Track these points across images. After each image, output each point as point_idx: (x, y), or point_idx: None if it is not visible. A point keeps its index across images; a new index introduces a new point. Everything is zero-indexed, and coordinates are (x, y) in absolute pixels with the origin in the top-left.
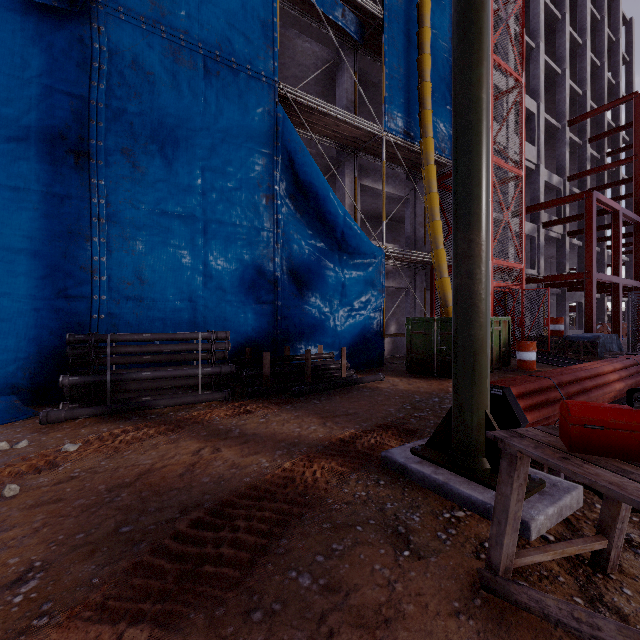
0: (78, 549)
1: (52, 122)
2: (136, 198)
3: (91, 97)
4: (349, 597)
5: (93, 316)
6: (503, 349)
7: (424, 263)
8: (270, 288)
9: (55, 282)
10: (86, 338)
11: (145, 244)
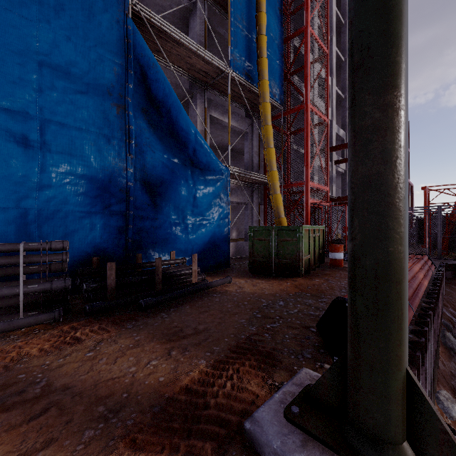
0: None
1: None
2: None
3: None
4: None
5: None
6: (321, 251)
7: (259, 183)
8: (122, 197)
9: None
10: None
11: None
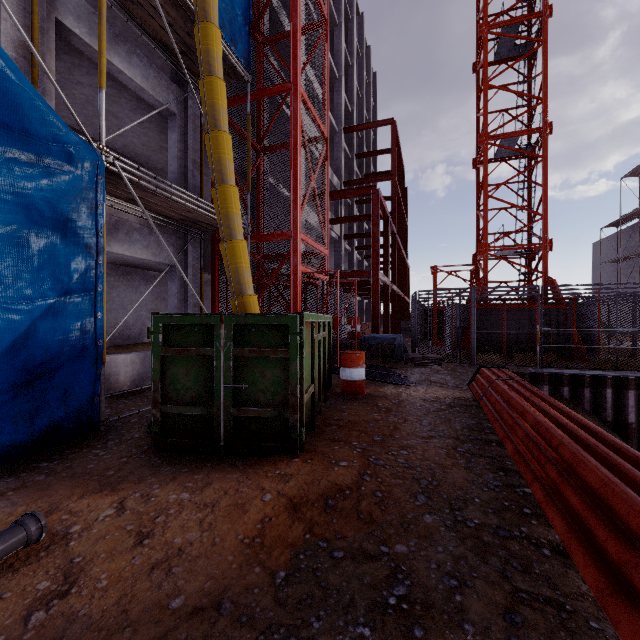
0: None
1: None
2: None
3: None
4: None
5: None
6: (327, 366)
7: (201, 225)
8: None
9: None
10: None
11: None
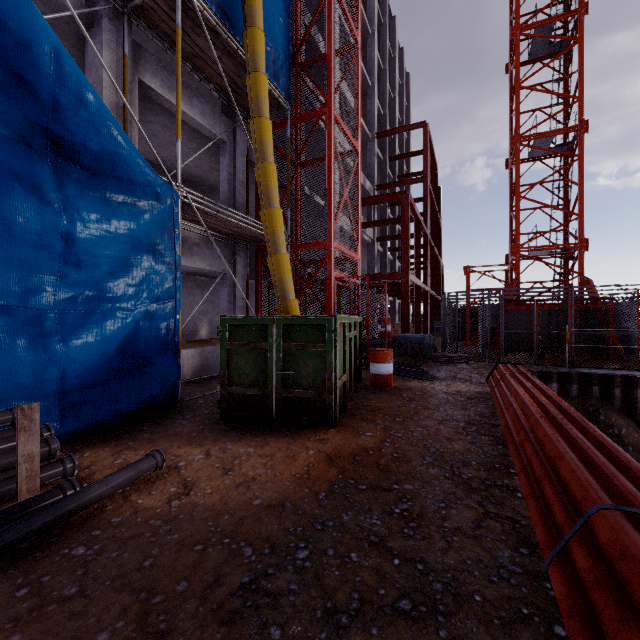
0: None
1: None
2: None
3: None
4: None
5: None
6: (358, 361)
7: (248, 238)
8: None
9: None
10: None
11: None
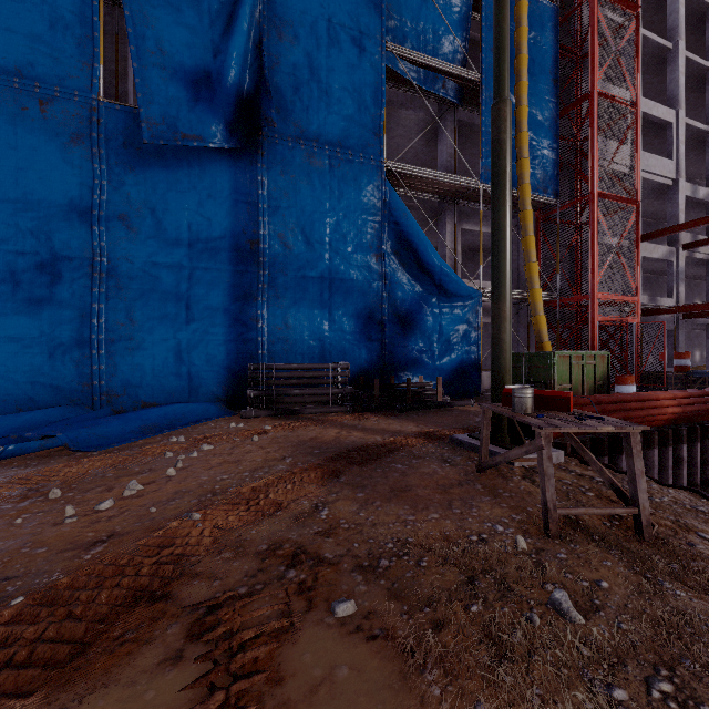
0: (300, 454)
1: (236, 223)
2: (285, 268)
3: (258, 202)
4: (417, 470)
5: (259, 352)
6: (599, 382)
7: (526, 299)
8: (379, 329)
9: (238, 329)
10: (259, 366)
11: (290, 300)
